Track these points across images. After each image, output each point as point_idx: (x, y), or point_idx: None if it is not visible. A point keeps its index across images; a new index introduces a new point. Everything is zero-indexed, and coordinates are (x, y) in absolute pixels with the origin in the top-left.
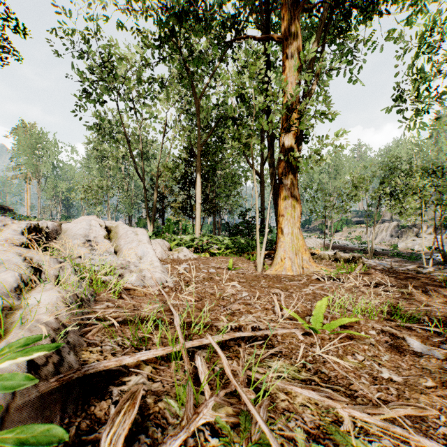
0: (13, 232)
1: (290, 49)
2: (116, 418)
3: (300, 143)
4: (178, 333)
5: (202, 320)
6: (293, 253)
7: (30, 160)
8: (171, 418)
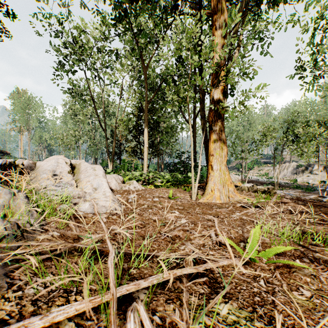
0: None
1: (219, 21)
2: None
3: (227, 96)
4: (110, 278)
5: (142, 252)
6: (221, 185)
7: (22, 117)
8: None
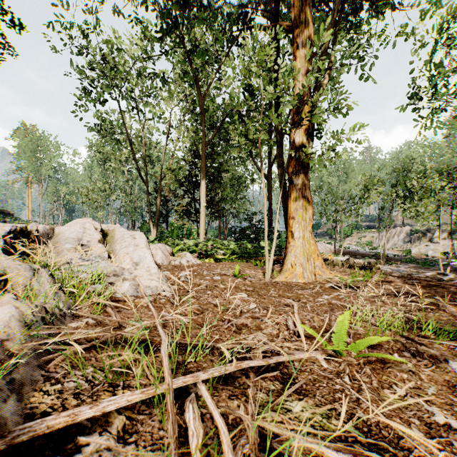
0: None
1: (302, 37)
2: None
3: (313, 139)
4: (164, 367)
5: (200, 342)
6: (305, 258)
7: (31, 164)
8: None
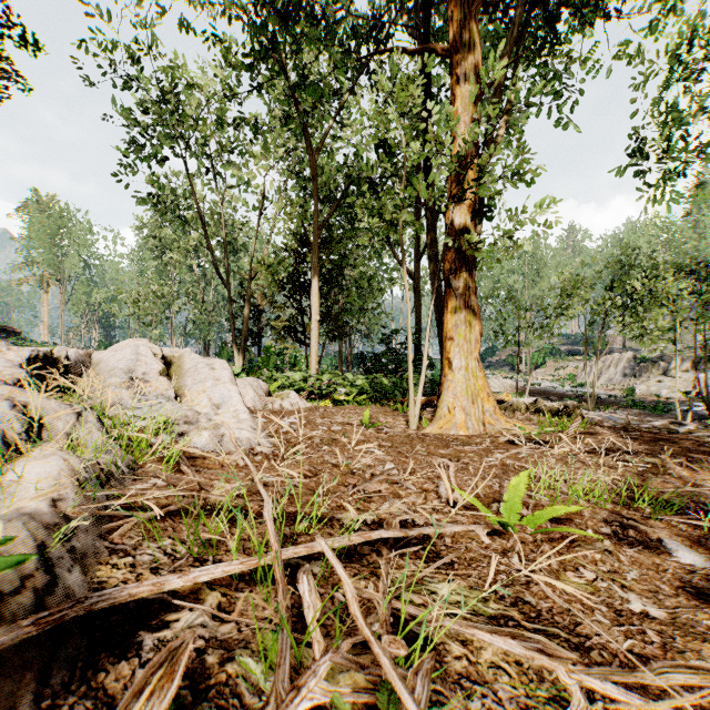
0: (5, 362)
1: (464, 67)
2: (134, 703)
3: (480, 220)
4: (269, 533)
5: (314, 509)
6: (469, 399)
7: (48, 255)
8: (249, 693)
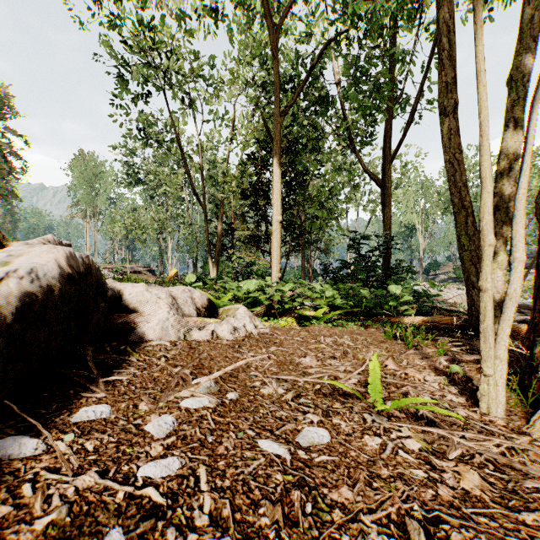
0: None
1: None
2: None
3: None
4: None
5: None
6: None
7: (85, 194)
8: None
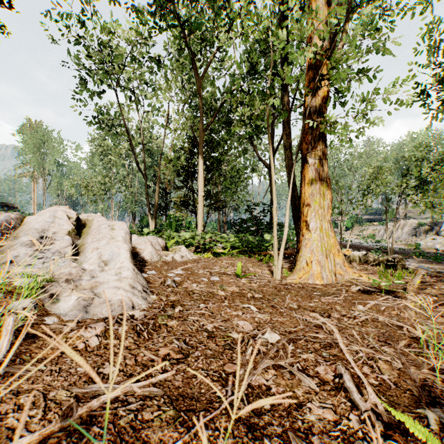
0: None
1: None
2: None
3: (334, 105)
4: None
5: None
6: (323, 254)
7: (35, 158)
8: None
